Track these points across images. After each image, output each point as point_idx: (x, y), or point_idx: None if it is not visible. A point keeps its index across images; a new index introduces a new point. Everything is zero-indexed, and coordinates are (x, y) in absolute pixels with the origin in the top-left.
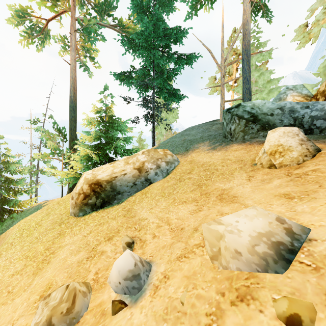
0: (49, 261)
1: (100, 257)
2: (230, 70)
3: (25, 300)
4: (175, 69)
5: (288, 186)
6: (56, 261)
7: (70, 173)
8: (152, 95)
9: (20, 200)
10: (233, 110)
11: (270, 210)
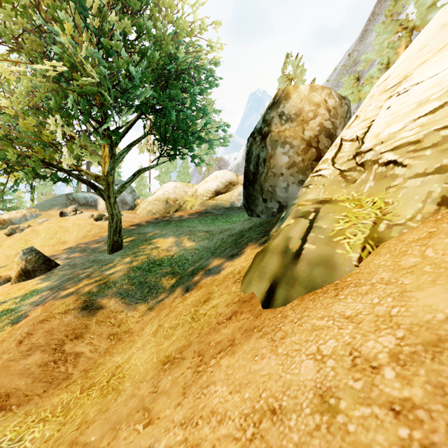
0: None
1: None
2: None
3: None
4: None
5: None
6: None
7: None
8: None
9: None
10: (68, 195)
11: None
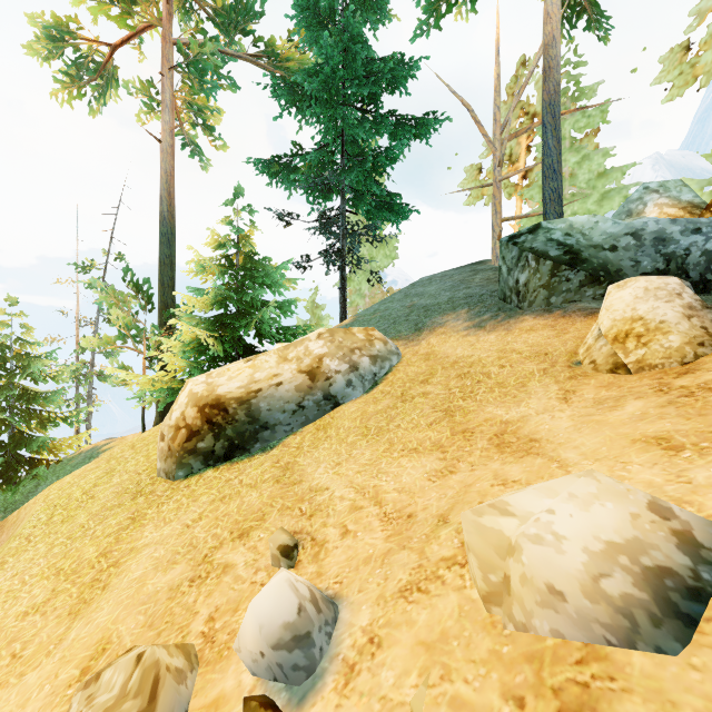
0: (106, 584)
1: (221, 579)
2: (513, 150)
3: (48, 679)
4: (391, 149)
5: (664, 418)
6: (122, 583)
7: (159, 381)
8: (340, 207)
9: (54, 438)
10: (522, 238)
11: (625, 478)
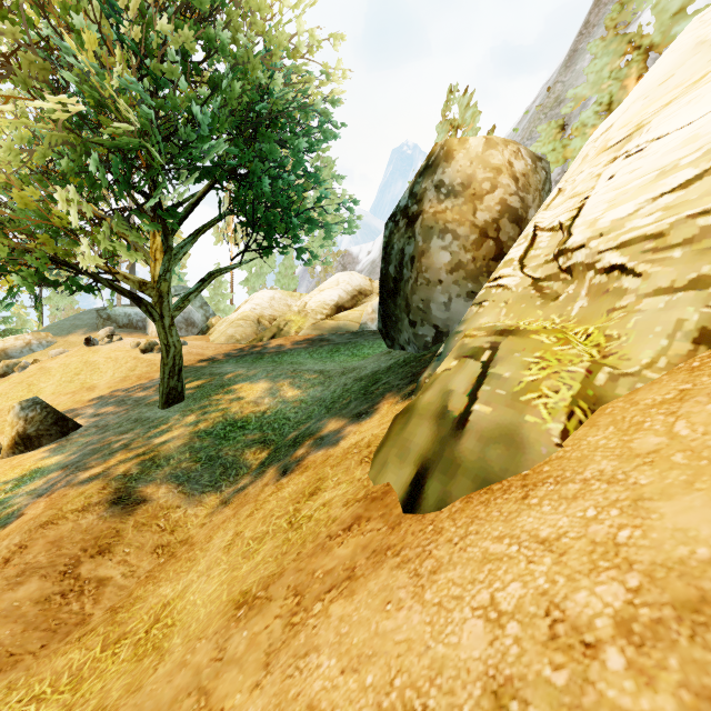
0: None
1: None
2: None
3: None
4: None
5: None
6: None
7: None
8: None
9: None
10: (100, 311)
11: None
